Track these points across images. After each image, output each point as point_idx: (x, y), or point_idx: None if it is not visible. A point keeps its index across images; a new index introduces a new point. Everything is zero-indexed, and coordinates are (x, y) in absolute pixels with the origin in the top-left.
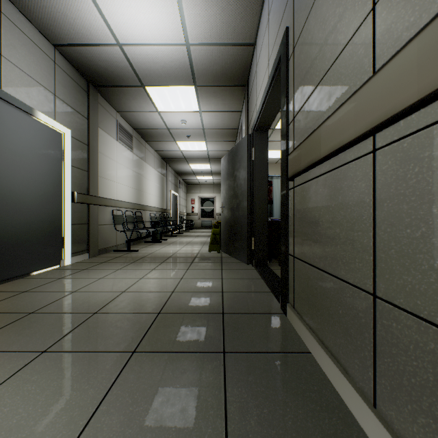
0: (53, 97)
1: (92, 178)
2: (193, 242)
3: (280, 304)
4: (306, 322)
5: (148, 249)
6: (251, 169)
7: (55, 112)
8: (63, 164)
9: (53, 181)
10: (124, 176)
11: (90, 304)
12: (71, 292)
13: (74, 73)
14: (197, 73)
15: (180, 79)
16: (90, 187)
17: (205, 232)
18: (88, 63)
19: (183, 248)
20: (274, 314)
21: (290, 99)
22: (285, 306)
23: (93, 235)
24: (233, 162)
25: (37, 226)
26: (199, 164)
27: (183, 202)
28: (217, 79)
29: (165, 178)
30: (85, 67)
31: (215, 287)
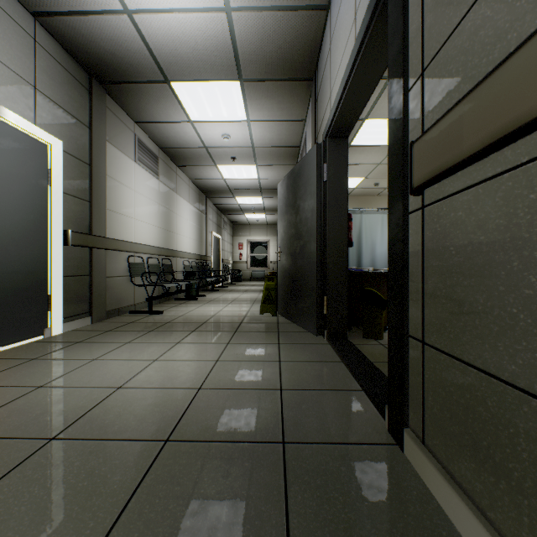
0: (31, 90)
1: (97, 212)
2: (239, 300)
3: (385, 422)
4: (469, 495)
5: (178, 310)
6: (322, 195)
7: (36, 113)
8: (49, 189)
9: (31, 213)
10: (145, 210)
11: (53, 415)
12: (34, 388)
13: (67, 60)
14: (243, 59)
15: (219, 69)
16: (93, 224)
17: (256, 285)
18: (86, 45)
19: (225, 309)
20: (379, 446)
21: (412, 40)
22: (399, 431)
23: (98, 292)
24: (294, 187)
25: (4, 280)
26: (248, 198)
27: (228, 247)
28: (271, 69)
29: (205, 216)
30: (82, 51)
31: (270, 379)
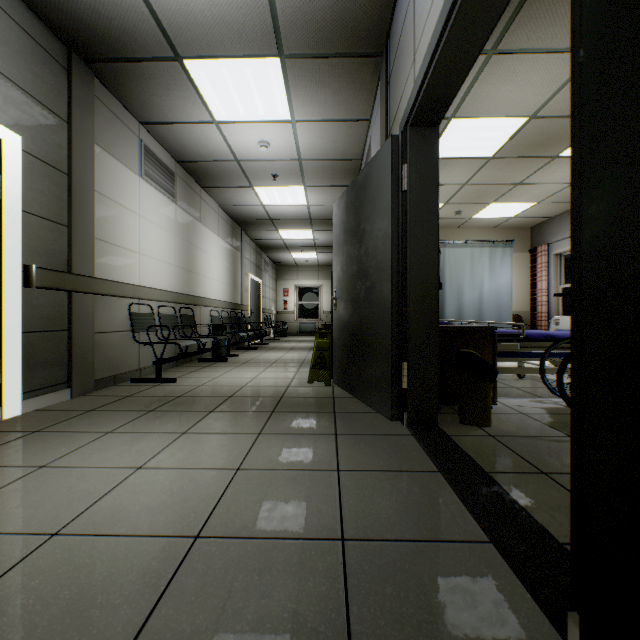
0: None
1: (80, 242)
2: (282, 361)
3: None
4: None
5: (198, 376)
6: (400, 211)
7: None
8: None
9: None
10: (156, 243)
11: None
12: None
13: (31, 21)
14: (284, 21)
15: (250, 37)
16: (74, 259)
17: (305, 341)
18: None
19: (261, 375)
20: None
21: None
22: None
23: (81, 353)
24: (356, 206)
25: None
26: (295, 231)
27: (271, 293)
28: (324, 38)
29: (240, 254)
30: (52, 7)
31: (322, 514)
